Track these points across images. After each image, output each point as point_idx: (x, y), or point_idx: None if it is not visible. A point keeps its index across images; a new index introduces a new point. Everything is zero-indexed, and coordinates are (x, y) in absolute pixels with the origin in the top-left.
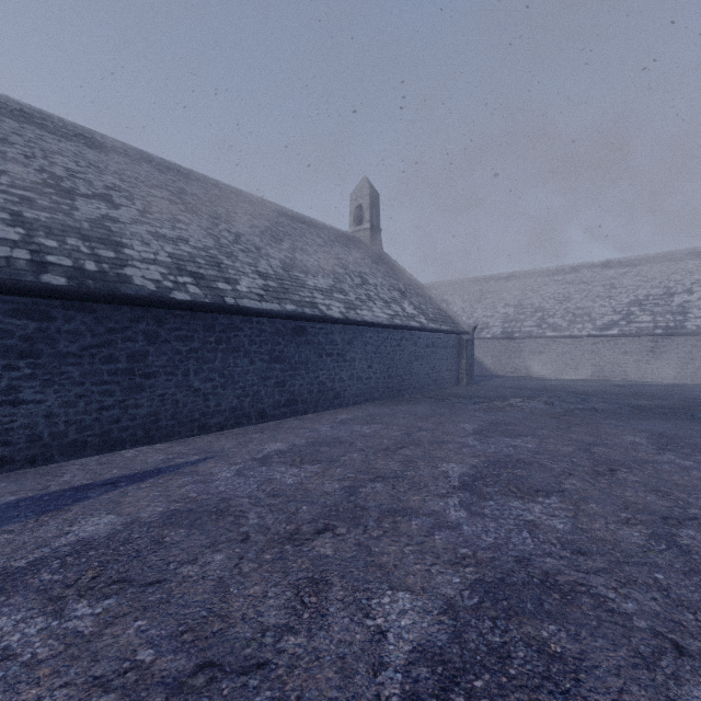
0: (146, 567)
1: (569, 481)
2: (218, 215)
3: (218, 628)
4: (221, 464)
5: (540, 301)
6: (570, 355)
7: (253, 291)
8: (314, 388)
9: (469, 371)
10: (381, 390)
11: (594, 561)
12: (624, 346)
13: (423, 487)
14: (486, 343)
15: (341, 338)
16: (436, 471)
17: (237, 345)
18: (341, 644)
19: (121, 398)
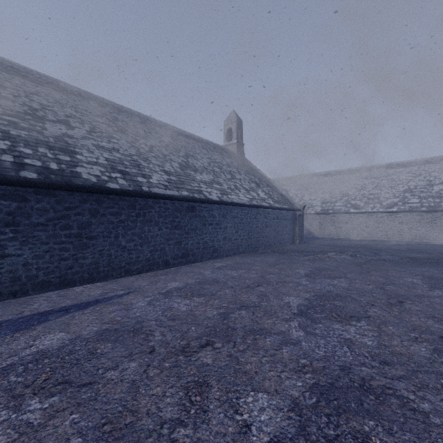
0: (82, 372)
1: (372, 310)
2: (139, 134)
3: (129, 421)
4: (138, 297)
5: (346, 190)
6: (365, 224)
7: (161, 183)
8: (201, 246)
9: (300, 235)
10: (244, 247)
11: (396, 370)
12: (401, 219)
13: (273, 314)
14: (311, 216)
15: (218, 214)
16: (281, 302)
17: (150, 218)
18: (217, 435)
19: (73, 252)
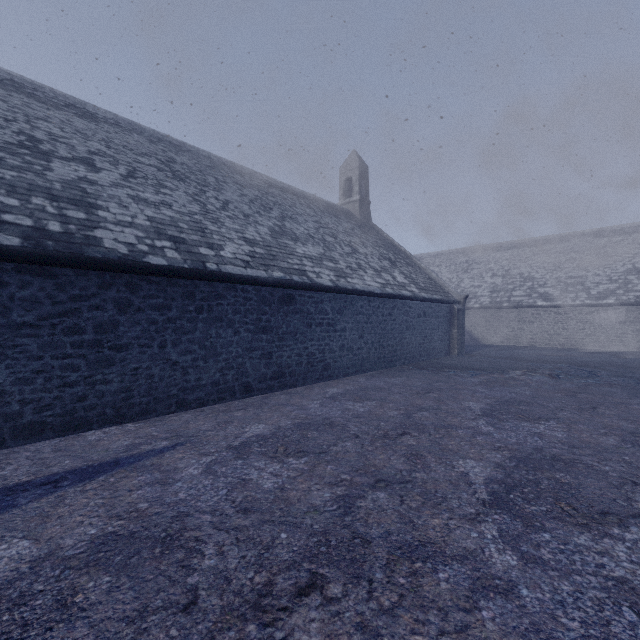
0: None
1: (639, 496)
2: (207, 183)
3: None
4: (191, 455)
5: (529, 271)
6: (562, 324)
7: (238, 257)
8: (303, 359)
9: (460, 341)
10: (372, 361)
11: None
12: (622, 316)
13: (441, 502)
14: (474, 312)
15: (331, 308)
16: (453, 473)
17: (219, 314)
18: None
19: (86, 373)
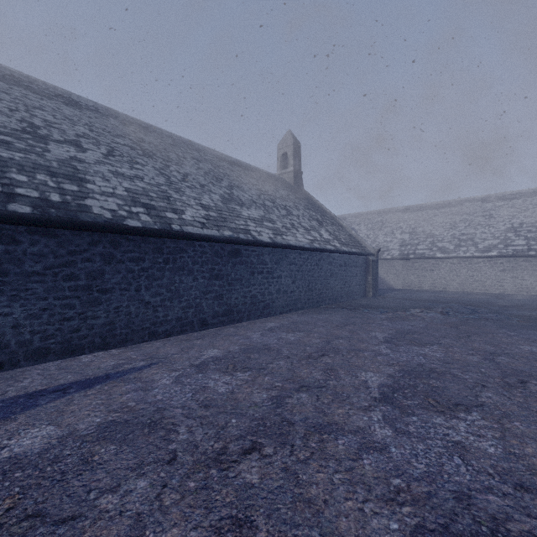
0: (65, 496)
1: (484, 394)
2: (170, 159)
3: None
4: (163, 371)
5: (431, 229)
6: (456, 272)
7: (196, 220)
8: (248, 300)
9: (374, 286)
10: (303, 301)
11: None
12: (502, 265)
13: (345, 399)
14: (387, 263)
15: (270, 259)
16: (356, 381)
17: (182, 265)
18: None
19: (80, 310)
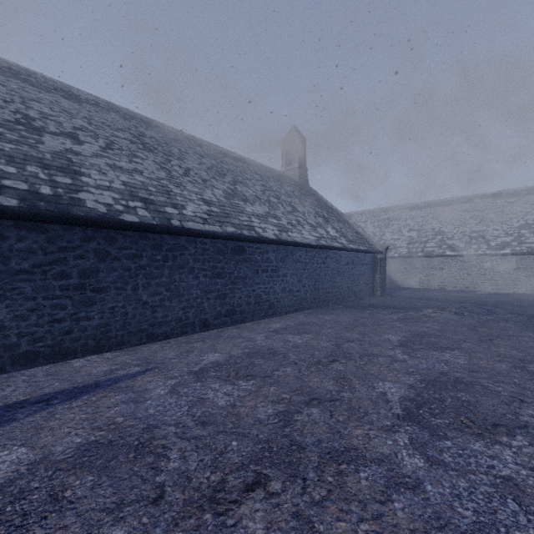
0: None
1: (525, 411)
2: (172, 153)
3: None
4: (158, 378)
5: (440, 226)
6: (467, 271)
7: (198, 215)
8: (252, 300)
9: (382, 285)
10: (309, 301)
11: None
12: (516, 263)
13: (363, 416)
14: (394, 261)
15: (274, 257)
16: (373, 392)
17: (182, 262)
18: None
19: (72, 311)
